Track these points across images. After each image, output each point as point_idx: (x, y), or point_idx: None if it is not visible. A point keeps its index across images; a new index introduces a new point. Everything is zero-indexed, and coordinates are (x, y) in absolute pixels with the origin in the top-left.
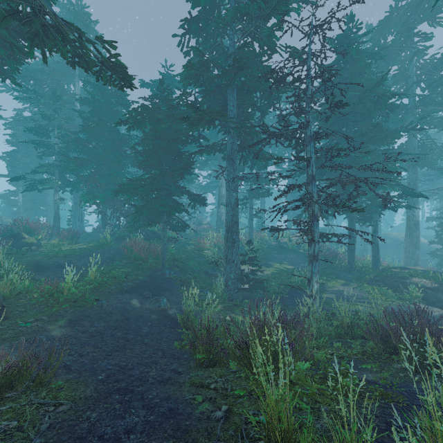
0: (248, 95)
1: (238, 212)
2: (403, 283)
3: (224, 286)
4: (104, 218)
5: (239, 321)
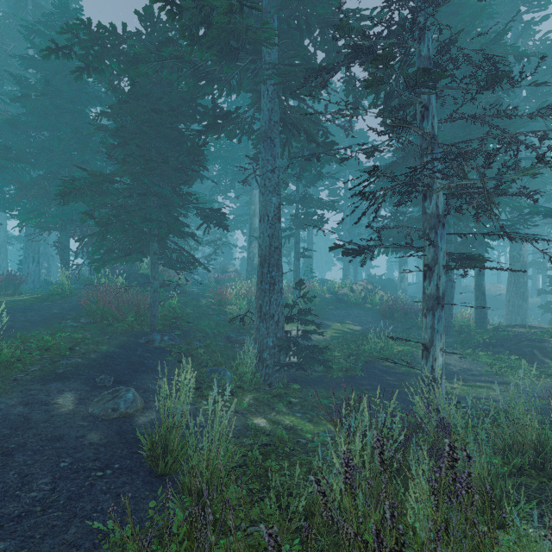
0: (297, 41)
1: (281, 231)
2: (541, 349)
3: (256, 361)
4: (63, 253)
5: (286, 437)
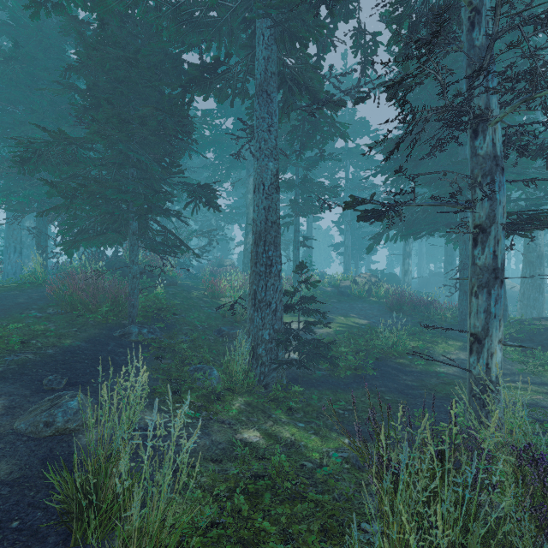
0: None
1: (279, 203)
2: None
3: (250, 358)
4: (40, 240)
5: (285, 464)
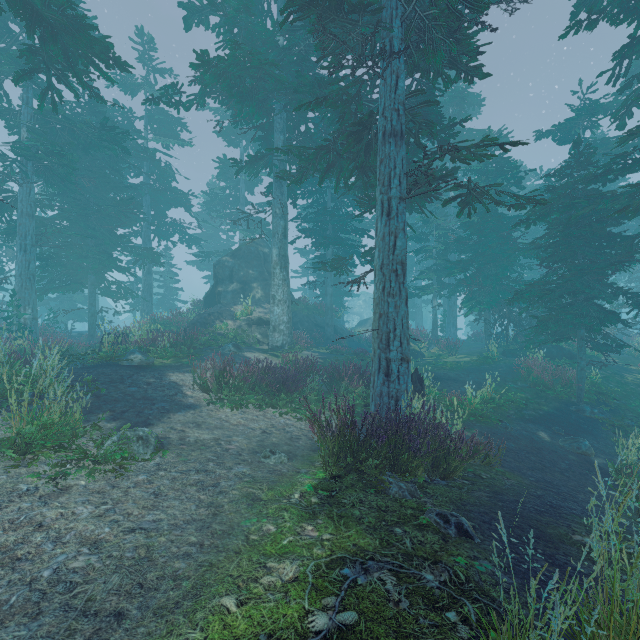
0: None
1: None
2: None
3: None
4: (487, 327)
5: None
